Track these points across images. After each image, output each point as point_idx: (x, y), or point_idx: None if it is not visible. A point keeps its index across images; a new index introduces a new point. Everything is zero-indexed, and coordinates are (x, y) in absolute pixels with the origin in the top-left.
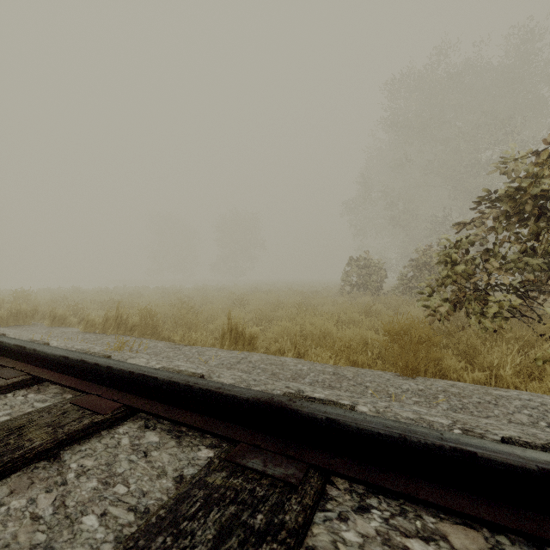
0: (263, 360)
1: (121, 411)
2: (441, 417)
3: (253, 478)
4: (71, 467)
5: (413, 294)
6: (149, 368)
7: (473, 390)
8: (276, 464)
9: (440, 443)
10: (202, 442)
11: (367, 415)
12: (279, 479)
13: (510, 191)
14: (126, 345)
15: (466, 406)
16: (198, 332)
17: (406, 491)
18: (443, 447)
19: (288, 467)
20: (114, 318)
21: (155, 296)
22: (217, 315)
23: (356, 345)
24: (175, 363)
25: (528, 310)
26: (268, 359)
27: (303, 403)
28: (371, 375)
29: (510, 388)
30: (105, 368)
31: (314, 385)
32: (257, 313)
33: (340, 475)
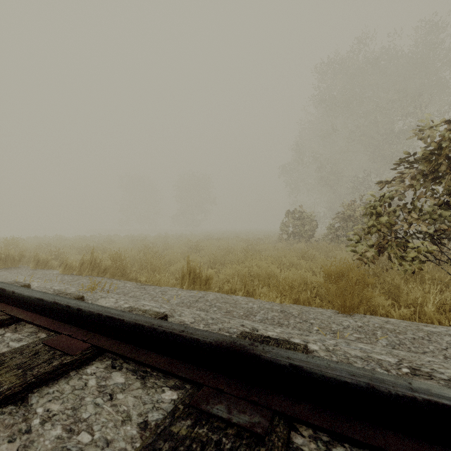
0: (218, 299)
1: (90, 351)
2: (387, 355)
3: (218, 427)
4: (38, 411)
5: (340, 241)
6: (117, 310)
7: (406, 326)
8: (240, 411)
9: (412, 394)
10: (166, 383)
11: (330, 361)
12: (245, 428)
13: (427, 153)
14: (98, 286)
15: (403, 341)
16: (161, 273)
17: (377, 444)
18: (416, 399)
19: (252, 413)
20: (89, 262)
21: (125, 242)
22: (177, 259)
23: (297, 285)
24: (141, 302)
25: (439, 255)
26: (222, 298)
27: (265, 347)
28: (314, 312)
29: (434, 323)
30: (75, 310)
31: (264, 322)
32: (211, 257)
33: (306, 423)
